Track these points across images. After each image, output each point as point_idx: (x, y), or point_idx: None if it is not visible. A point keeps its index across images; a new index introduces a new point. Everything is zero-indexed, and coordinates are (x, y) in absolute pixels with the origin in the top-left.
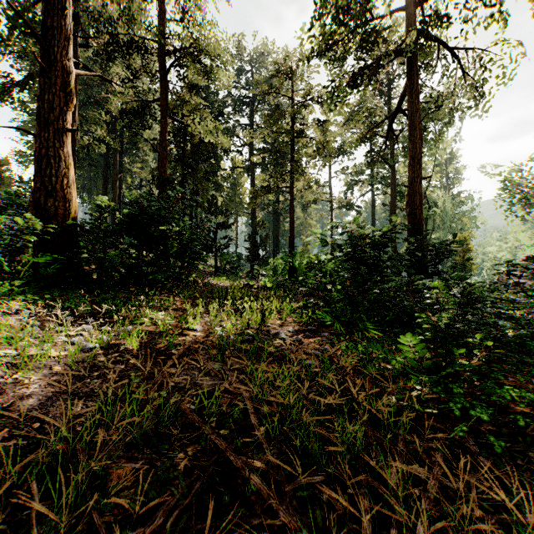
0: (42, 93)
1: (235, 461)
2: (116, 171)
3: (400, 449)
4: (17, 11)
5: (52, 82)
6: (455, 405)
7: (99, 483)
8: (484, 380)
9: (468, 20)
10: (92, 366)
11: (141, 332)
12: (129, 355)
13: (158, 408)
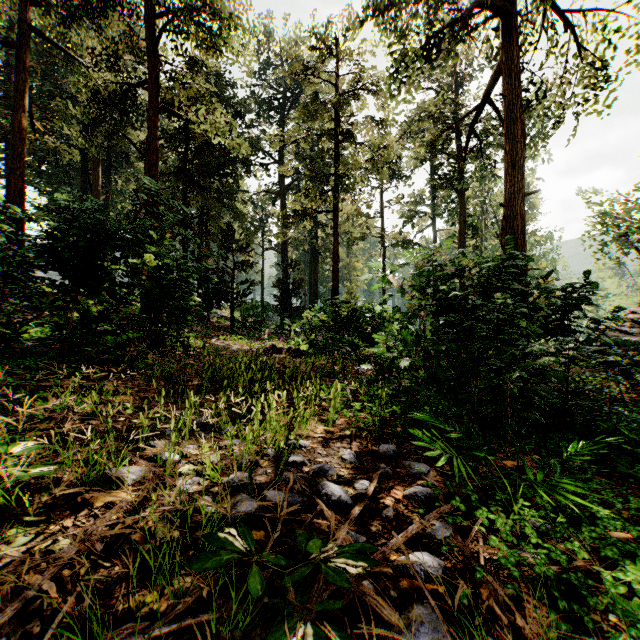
0: None
1: None
2: (97, 191)
3: None
4: None
5: None
6: None
7: None
8: None
9: None
10: None
11: None
12: None
13: None
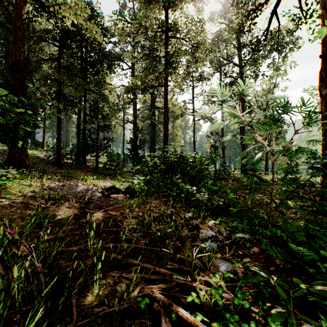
0: None
1: None
2: None
3: None
4: None
5: None
6: None
7: None
8: None
9: None
10: None
11: None
12: None
13: None
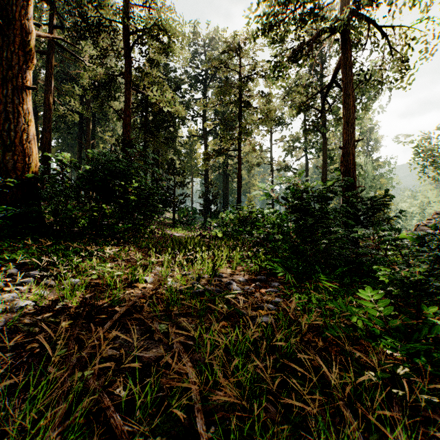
0: (2, 51)
1: None
2: (89, 138)
3: None
4: None
5: (11, 40)
6: None
7: None
8: None
9: (395, 1)
10: (13, 332)
11: (87, 285)
12: (65, 314)
13: (76, 398)
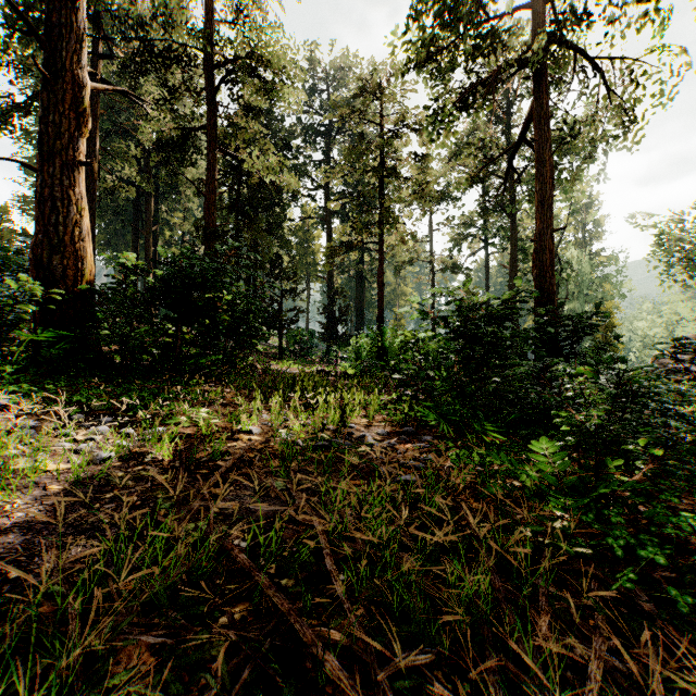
0: (46, 113)
1: (303, 632)
2: (150, 222)
3: (543, 609)
4: (11, 1)
5: (58, 98)
6: (616, 541)
7: (99, 667)
8: (651, 503)
9: (614, 20)
10: (104, 485)
11: (176, 436)
12: (158, 468)
13: (193, 546)
